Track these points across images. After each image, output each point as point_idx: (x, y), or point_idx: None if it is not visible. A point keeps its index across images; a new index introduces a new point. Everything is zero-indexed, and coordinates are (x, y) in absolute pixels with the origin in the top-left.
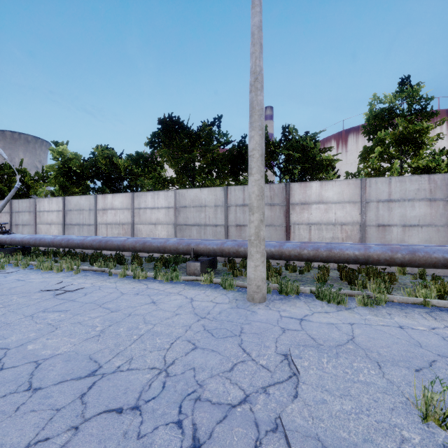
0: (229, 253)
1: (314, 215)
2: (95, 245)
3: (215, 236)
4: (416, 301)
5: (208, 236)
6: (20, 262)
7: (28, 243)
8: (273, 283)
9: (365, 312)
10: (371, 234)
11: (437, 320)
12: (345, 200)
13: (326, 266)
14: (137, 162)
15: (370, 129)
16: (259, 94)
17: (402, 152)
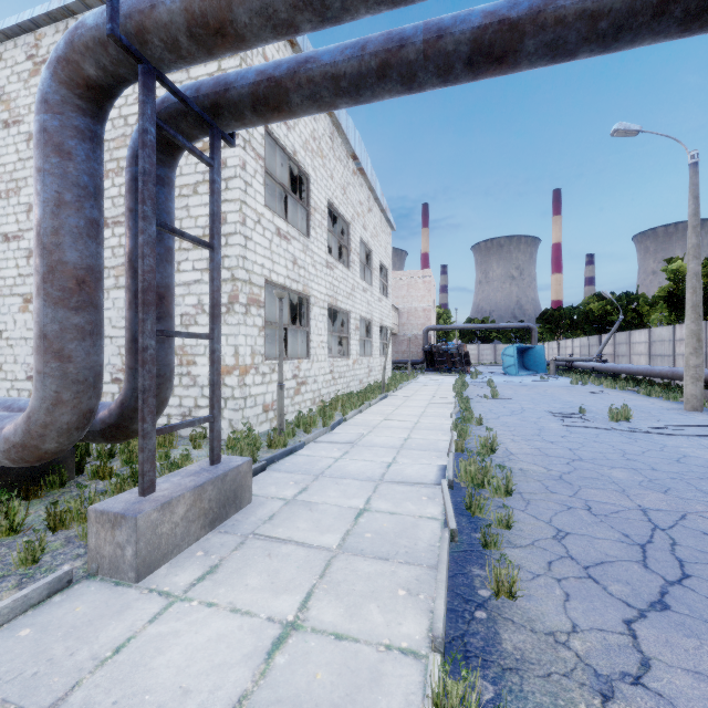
0: None
1: None
2: (644, 372)
3: None
4: None
5: None
6: (596, 381)
7: (609, 370)
8: None
9: None
10: None
11: None
12: None
13: None
14: None
15: None
16: (690, 264)
17: None
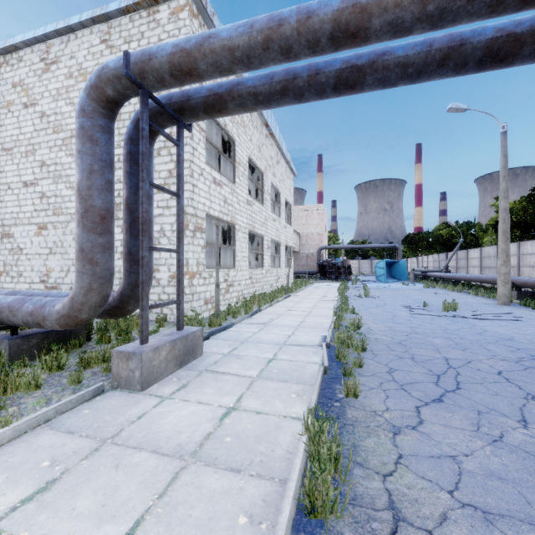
0: (530, 285)
1: None
2: (474, 279)
3: None
4: None
5: None
6: (441, 285)
7: (451, 278)
8: None
9: None
10: None
11: None
12: None
13: None
14: None
15: None
16: (501, 202)
17: None
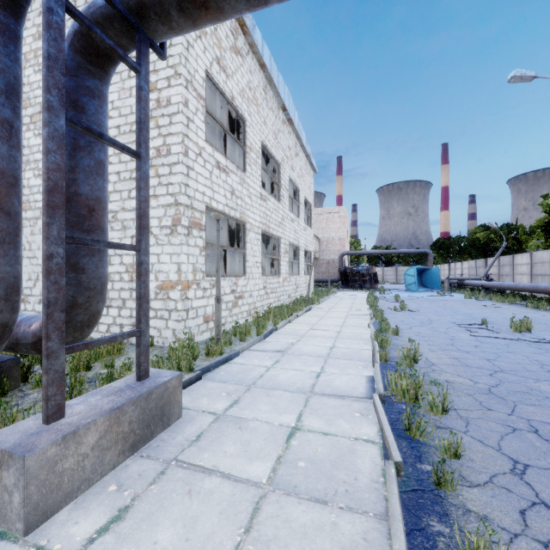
0: None
1: None
2: (530, 289)
3: None
4: None
5: None
6: (486, 296)
7: (496, 287)
8: None
9: None
10: None
11: None
12: None
13: None
14: None
15: None
16: None
17: None
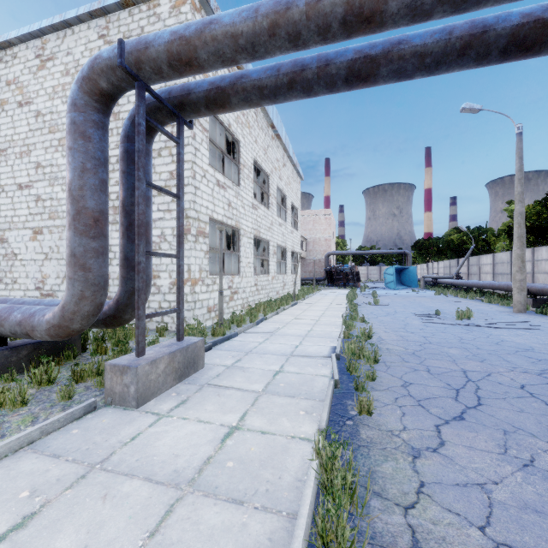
0: (546, 292)
1: None
2: (487, 286)
3: None
4: None
5: None
6: (453, 292)
7: (463, 285)
8: None
9: None
10: None
11: None
12: None
13: None
14: None
15: None
16: (516, 206)
17: None
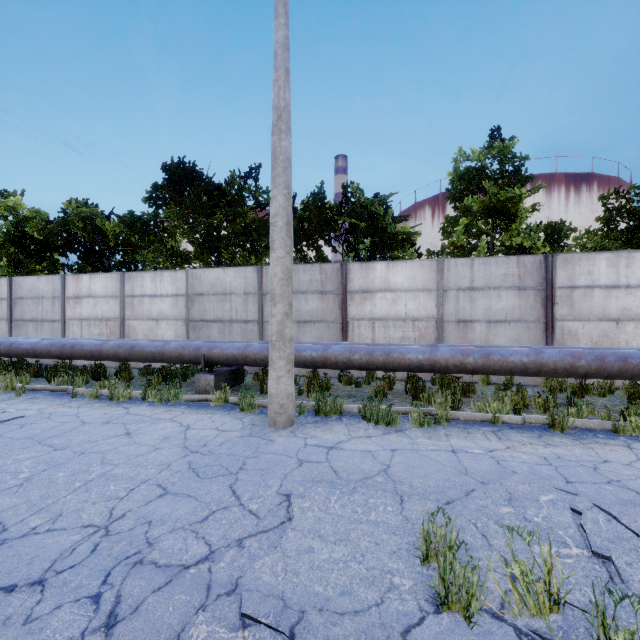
0: (255, 360)
1: (379, 307)
2: (55, 351)
3: (246, 337)
4: (485, 418)
5: (236, 337)
6: None
7: None
8: (313, 401)
9: (418, 434)
10: (450, 332)
11: (500, 441)
12: (418, 287)
13: (392, 376)
14: (132, 227)
15: (455, 194)
16: (284, 139)
17: (495, 226)
